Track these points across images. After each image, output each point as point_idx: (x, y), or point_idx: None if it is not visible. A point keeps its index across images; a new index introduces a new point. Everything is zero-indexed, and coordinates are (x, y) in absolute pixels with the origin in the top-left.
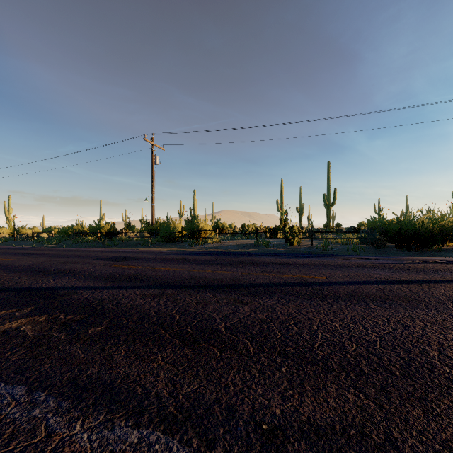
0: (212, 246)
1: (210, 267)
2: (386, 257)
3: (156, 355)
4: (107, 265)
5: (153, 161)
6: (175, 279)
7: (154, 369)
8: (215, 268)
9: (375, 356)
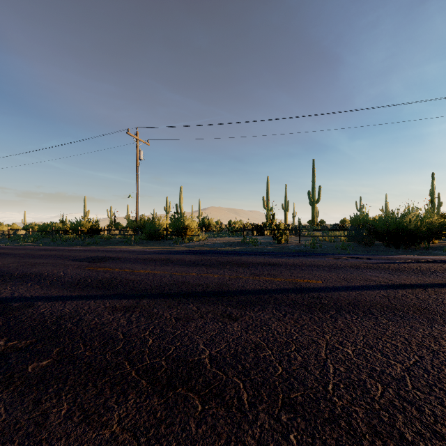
0: (198, 244)
1: (195, 269)
2: (377, 256)
3: (111, 413)
4: (81, 267)
5: (138, 156)
6: (155, 284)
7: (103, 444)
8: (200, 270)
9: (412, 405)
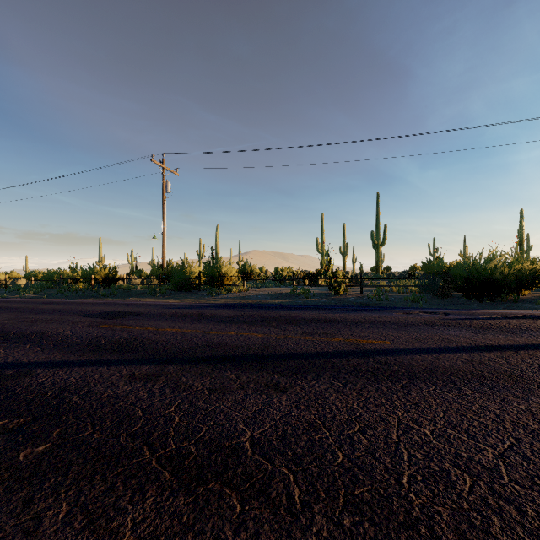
0: (238, 296)
1: (234, 326)
2: (456, 311)
3: (123, 516)
4: (94, 324)
5: (164, 188)
6: (184, 346)
7: None
8: (240, 328)
9: (510, 504)
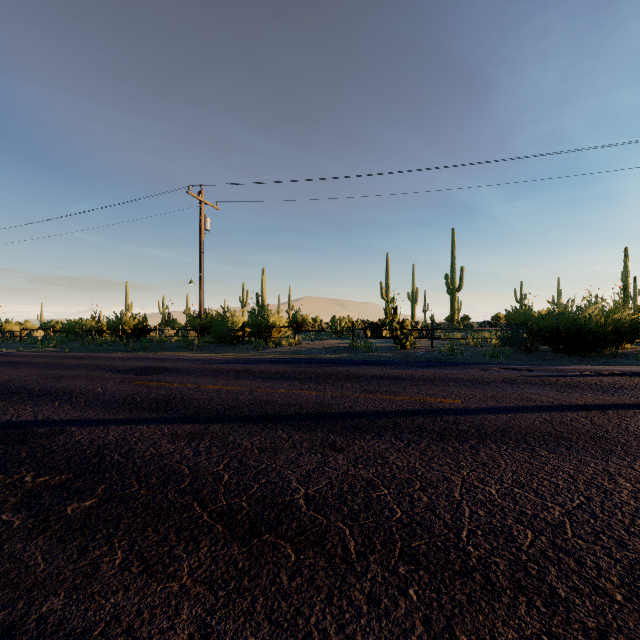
0: (288, 350)
1: (284, 383)
2: (541, 367)
3: (179, 563)
4: (126, 381)
5: (202, 224)
6: (229, 405)
7: (172, 598)
8: (291, 386)
9: (570, 557)
